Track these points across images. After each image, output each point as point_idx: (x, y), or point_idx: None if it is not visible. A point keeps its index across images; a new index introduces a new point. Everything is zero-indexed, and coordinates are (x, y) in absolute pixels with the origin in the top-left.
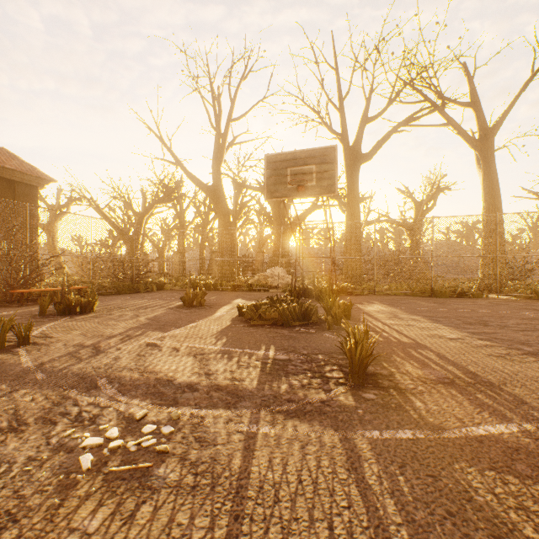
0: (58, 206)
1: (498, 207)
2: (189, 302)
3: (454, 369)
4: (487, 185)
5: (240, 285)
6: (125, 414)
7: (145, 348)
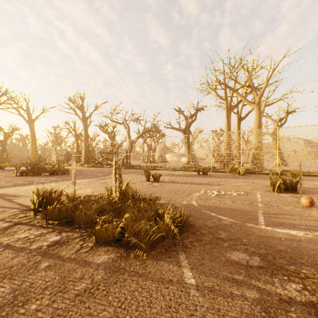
0: None
1: (36, 142)
2: None
3: None
4: (33, 135)
5: None
6: None
7: None
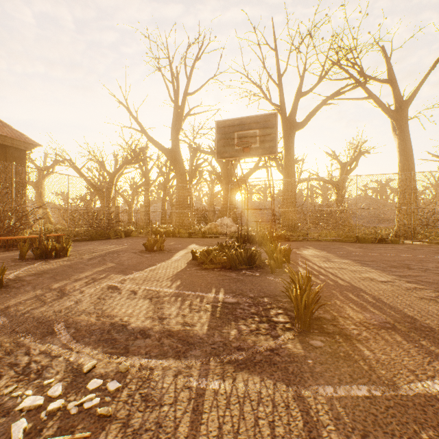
0: (45, 167)
1: (412, 167)
2: (150, 248)
3: (392, 313)
4: (402, 149)
5: (194, 232)
6: (73, 365)
7: (106, 291)
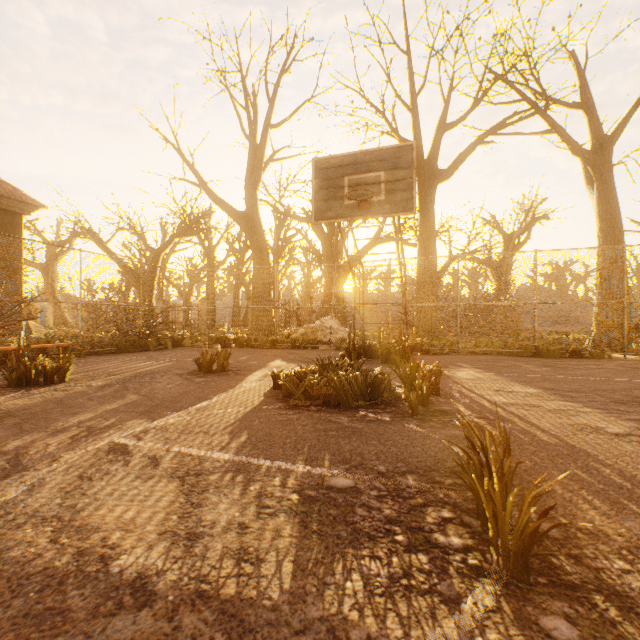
0: (58, 242)
1: (619, 238)
2: (206, 366)
3: None
4: (603, 210)
5: (281, 340)
6: None
7: (102, 457)
